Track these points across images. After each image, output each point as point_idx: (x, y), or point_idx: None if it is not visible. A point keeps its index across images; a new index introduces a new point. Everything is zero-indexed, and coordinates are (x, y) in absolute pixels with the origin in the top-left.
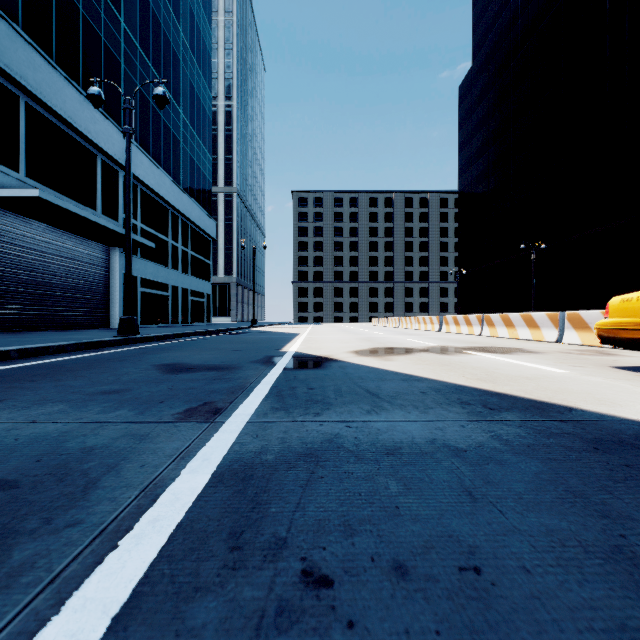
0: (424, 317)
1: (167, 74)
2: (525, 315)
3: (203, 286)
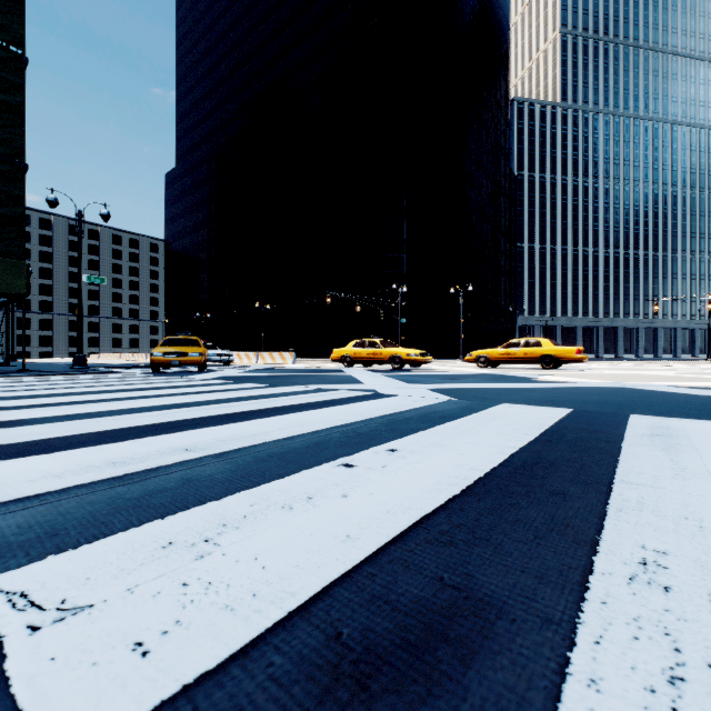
0: (138, 354)
1: None
2: None
3: None
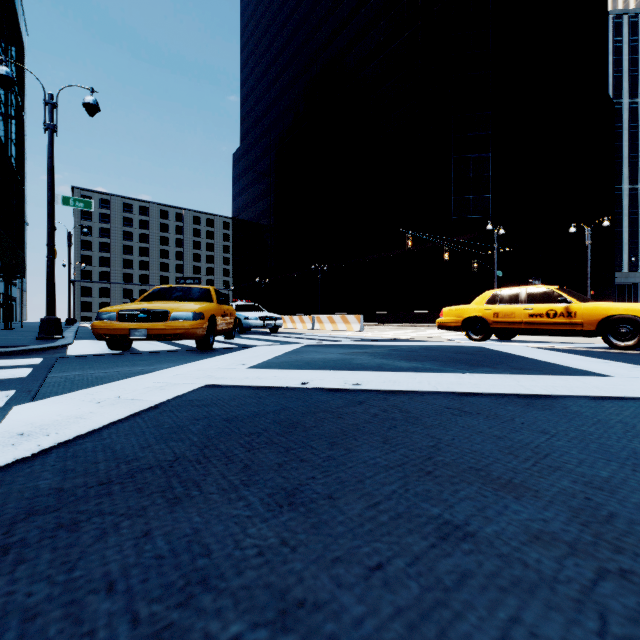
0: None
1: (1, 133)
2: None
3: (14, 291)
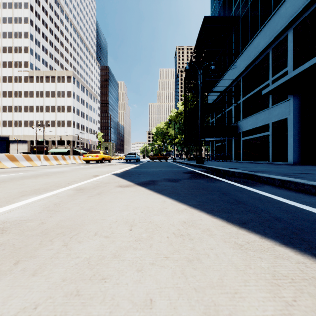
0: None
1: None
2: (26, 155)
3: None
